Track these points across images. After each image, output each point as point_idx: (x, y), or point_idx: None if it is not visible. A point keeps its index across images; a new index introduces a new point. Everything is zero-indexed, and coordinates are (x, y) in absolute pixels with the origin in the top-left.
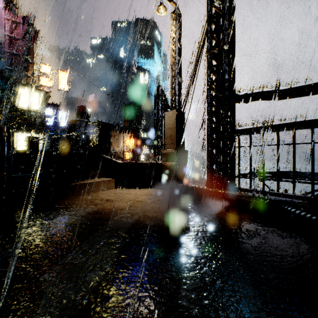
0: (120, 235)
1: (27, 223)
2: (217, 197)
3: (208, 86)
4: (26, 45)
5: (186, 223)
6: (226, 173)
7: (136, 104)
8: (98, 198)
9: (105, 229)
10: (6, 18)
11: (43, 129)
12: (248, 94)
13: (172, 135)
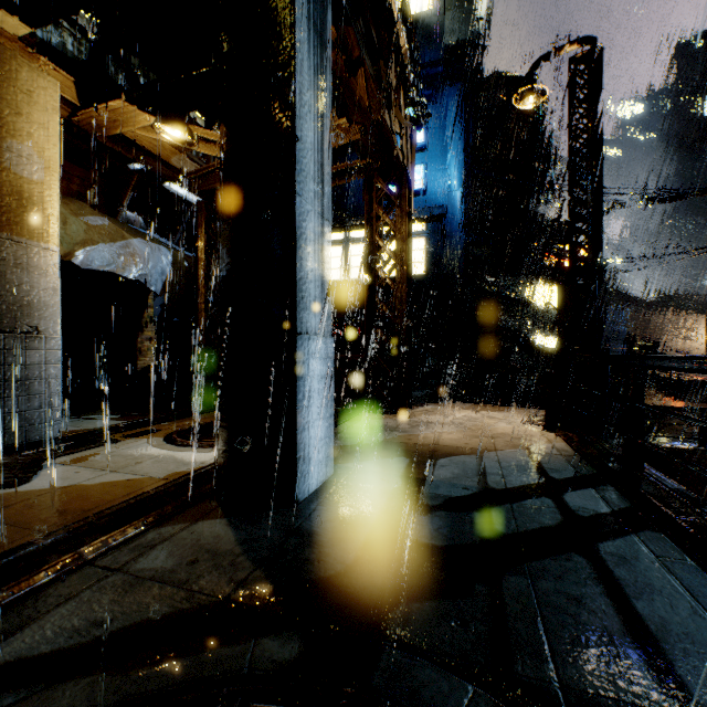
0: None
1: None
2: None
3: None
4: None
5: None
6: None
7: None
8: (654, 403)
9: None
10: None
11: None
12: None
13: None
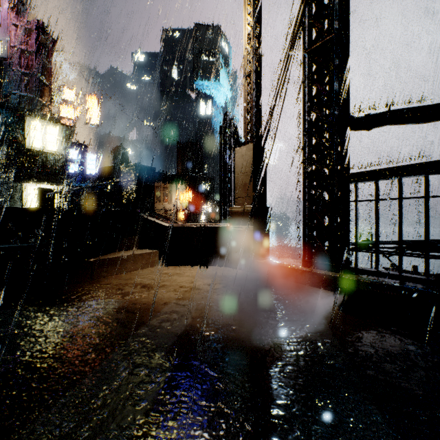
0: (155, 361)
1: (1, 332)
2: (321, 283)
3: (306, 103)
4: (40, 61)
5: (274, 336)
6: (336, 244)
7: (194, 143)
8: (131, 282)
9: (130, 347)
10: (13, 23)
11: (64, 178)
12: (371, 115)
13: (247, 183)
